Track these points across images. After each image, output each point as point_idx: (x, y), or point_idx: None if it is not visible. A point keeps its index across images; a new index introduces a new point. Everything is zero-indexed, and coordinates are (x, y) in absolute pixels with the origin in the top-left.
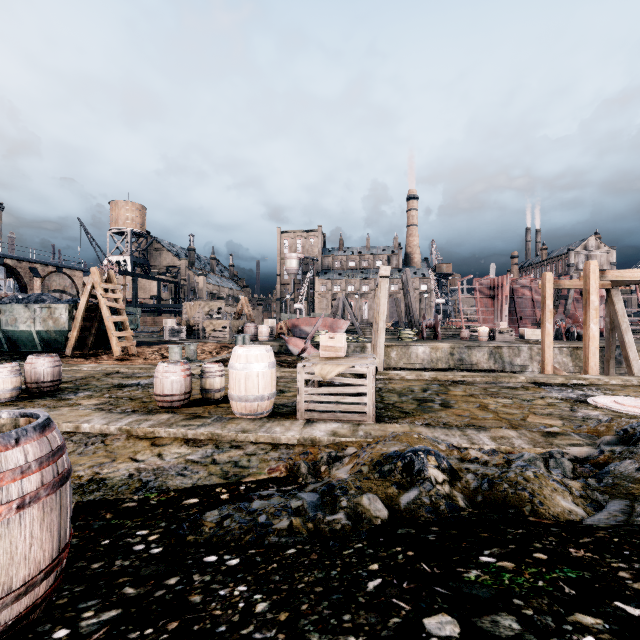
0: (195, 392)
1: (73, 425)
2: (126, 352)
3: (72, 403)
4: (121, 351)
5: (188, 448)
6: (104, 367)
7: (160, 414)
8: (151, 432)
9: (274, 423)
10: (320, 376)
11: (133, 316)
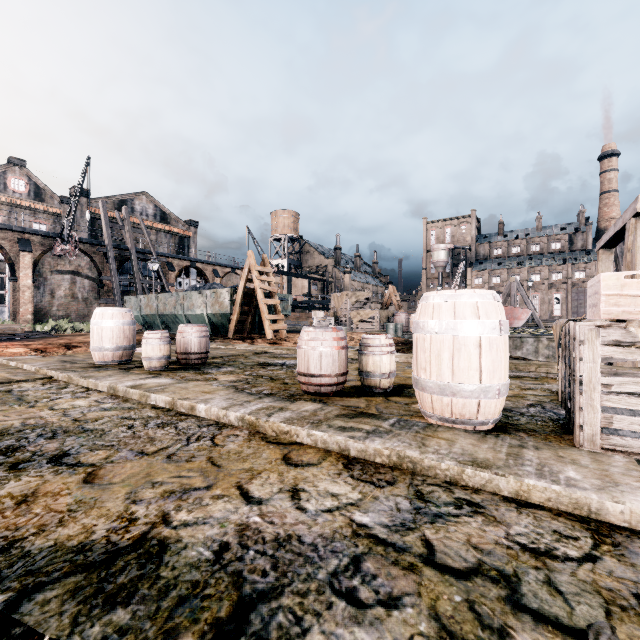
0: (350, 377)
1: (187, 404)
2: (278, 337)
3: (209, 377)
4: (274, 336)
5: (352, 484)
6: (255, 347)
7: (302, 402)
8: (285, 432)
9: (543, 452)
10: None
11: (285, 303)
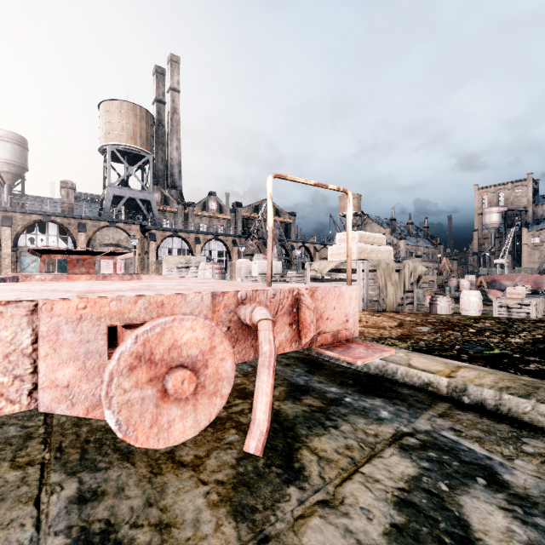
0: None
1: None
2: None
3: None
4: None
5: None
6: None
7: None
8: None
9: None
10: (505, 304)
11: None
